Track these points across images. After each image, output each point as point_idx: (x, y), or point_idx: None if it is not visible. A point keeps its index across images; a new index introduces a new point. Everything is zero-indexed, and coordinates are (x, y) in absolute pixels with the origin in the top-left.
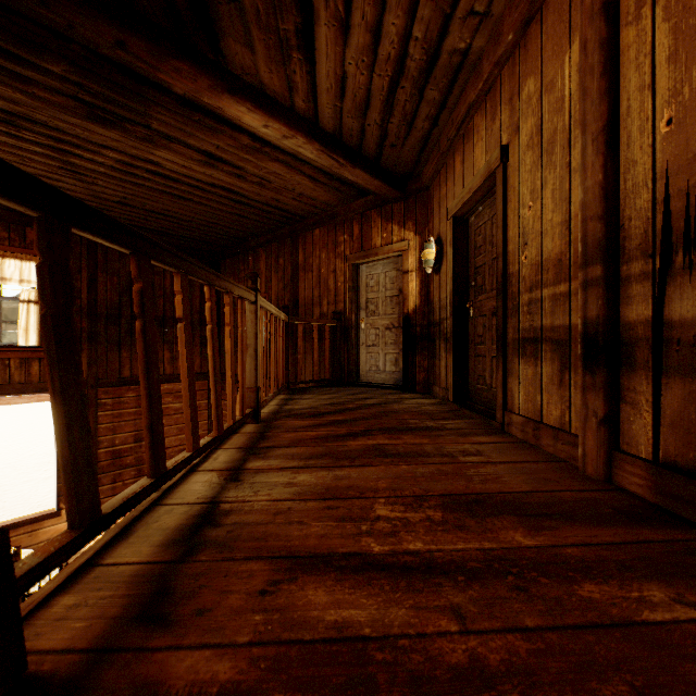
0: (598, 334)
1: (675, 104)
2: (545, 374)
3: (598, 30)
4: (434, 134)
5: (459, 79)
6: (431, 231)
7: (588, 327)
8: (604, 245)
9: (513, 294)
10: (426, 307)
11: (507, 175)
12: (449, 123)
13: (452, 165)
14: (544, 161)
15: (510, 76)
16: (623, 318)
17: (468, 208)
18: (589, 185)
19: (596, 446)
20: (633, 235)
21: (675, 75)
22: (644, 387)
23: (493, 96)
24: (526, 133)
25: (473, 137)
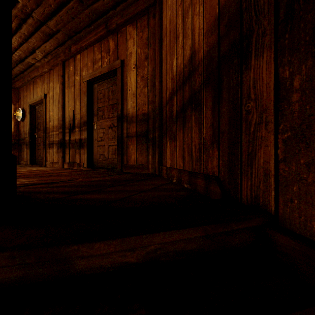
0: (61, 141)
1: (71, 107)
2: (54, 151)
3: (61, 87)
4: (22, 75)
5: (32, 67)
6: (20, 105)
7: (60, 140)
8: (62, 126)
9: (48, 132)
10: (18, 132)
11: (46, 102)
12: (28, 75)
13: (29, 88)
14: (54, 104)
15: (47, 77)
16: (66, 139)
17: (35, 104)
18: (60, 114)
19: (61, 162)
20: (67, 125)
21: (71, 102)
22: (68, 150)
23: (43, 78)
24: (51, 94)
25: (37, 84)
